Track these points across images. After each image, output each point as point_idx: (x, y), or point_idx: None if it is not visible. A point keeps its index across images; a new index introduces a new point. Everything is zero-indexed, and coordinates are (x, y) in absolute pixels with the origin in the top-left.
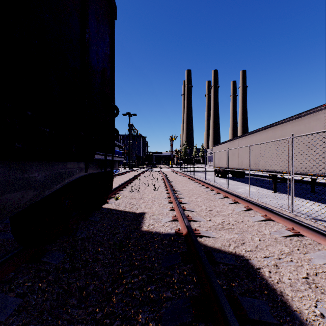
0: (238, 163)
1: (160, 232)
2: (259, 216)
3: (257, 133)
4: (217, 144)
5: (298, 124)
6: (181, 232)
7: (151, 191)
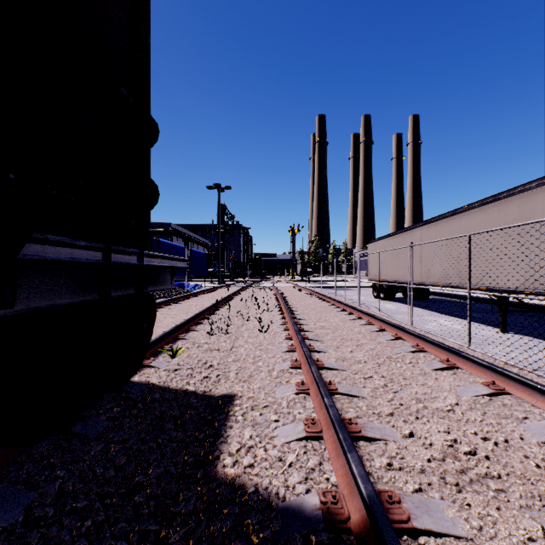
0: (420, 273)
1: (270, 494)
2: None
3: (464, 214)
4: (376, 239)
5: None
6: (341, 511)
7: (253, 330)
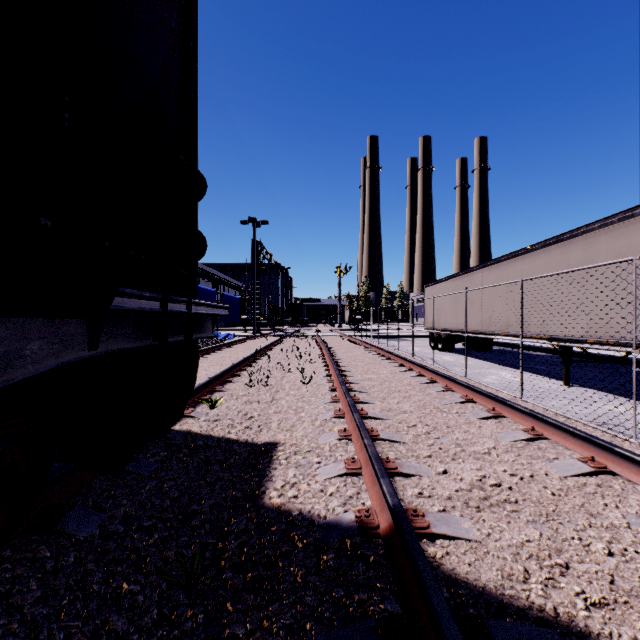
0: (480, 320)
1: (312, 516)
2: (571, 459)
3: (526, 255)
4: (434, 282)
5: (626, 232)
6: (373, 521)
7: (295, 383)
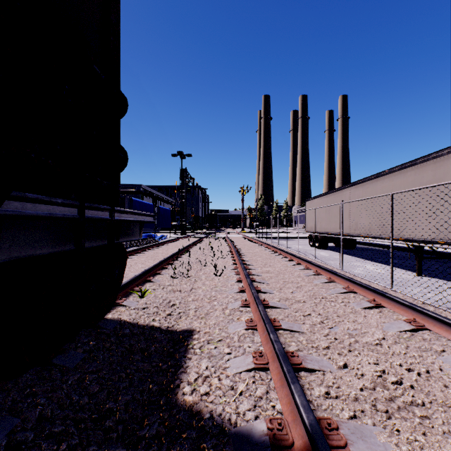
0: (348, 226)
1: (223, 420)
2: None
3: (386, 176)
4: (312, 198)
5: None
6: (286, 437)
7: (209, 274)
